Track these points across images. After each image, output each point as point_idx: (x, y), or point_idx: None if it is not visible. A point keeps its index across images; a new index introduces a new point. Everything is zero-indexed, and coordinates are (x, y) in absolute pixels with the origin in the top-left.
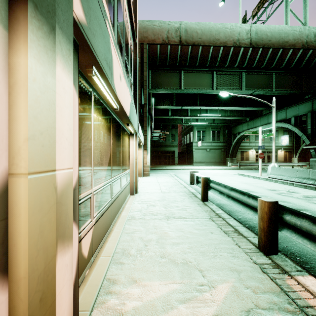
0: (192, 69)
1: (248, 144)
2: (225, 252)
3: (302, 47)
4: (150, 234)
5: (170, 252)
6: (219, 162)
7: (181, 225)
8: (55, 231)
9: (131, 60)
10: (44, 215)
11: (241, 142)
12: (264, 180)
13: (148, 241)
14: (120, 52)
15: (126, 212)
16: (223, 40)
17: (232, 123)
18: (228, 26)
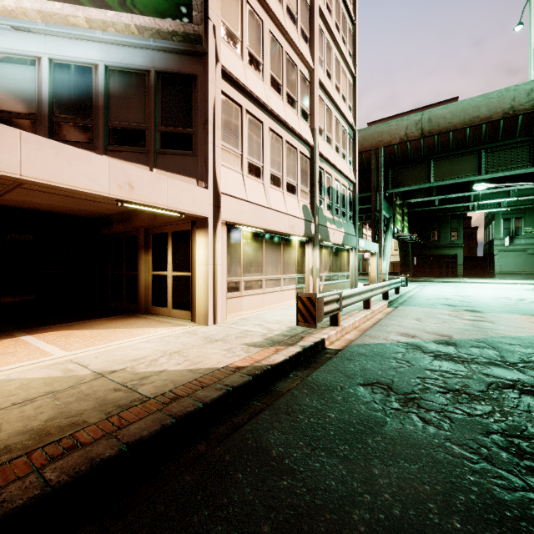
0: (447, 154)
1: None
2: None
3: None
4: None
5: None
6: None
7: None
8: (316, 274)
9: (349, 202)
10: (315, 271)
11: None
12: None
13: None
14: (337, 214)
15: None
16: (486, 115)
17: None
18: (494, 95)
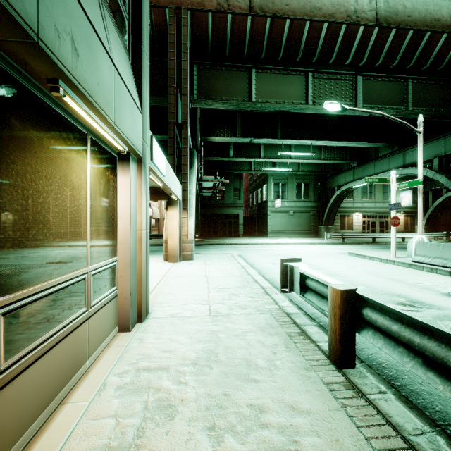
0: (271, 67)
1: (351, 205)
2: None
3: None
4: None
5: None
6: (308, 232)
7: None
8: None
9: None
10: None
11: (342, 201)
12: (409, 268)
13: None
14: None
15: None
16: (329, 11)
17: (328, 171)
18: None
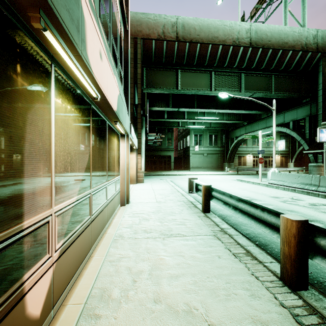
0: (190, 68)
1: (245, 149)
2: (241, 287)
3: (301, 49)
4: (141, 262)
5: (167, 292)
6: (216, 167)
7: (181, 247)
8: None
9: (120, 49)
10: None
11: (238, 147)
12: (265, 187)
13: (138, 273)
14: (104, 30)
15: (113, 228)
16: (222, 38)
17: (230, 127)
18: (228, 24)
